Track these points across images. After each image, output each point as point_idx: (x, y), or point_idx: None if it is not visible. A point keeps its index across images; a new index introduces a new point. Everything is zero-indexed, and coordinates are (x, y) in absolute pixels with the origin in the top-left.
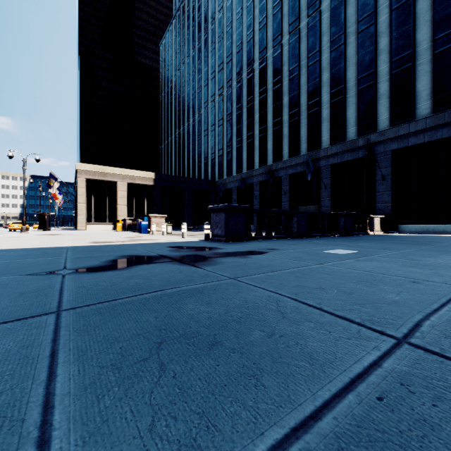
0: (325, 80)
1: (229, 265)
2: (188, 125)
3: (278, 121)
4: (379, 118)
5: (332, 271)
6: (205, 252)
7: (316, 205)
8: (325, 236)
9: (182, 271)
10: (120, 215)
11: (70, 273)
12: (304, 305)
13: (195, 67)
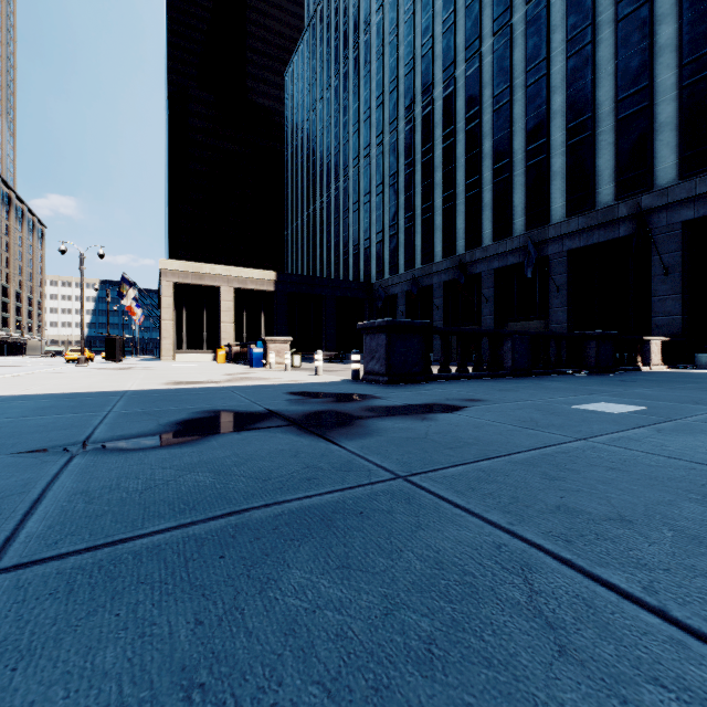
0: (558, 108)
1: (394, 437)
2: (328, 195)
3: (475, 182)
4: (658, 165)
5: (620, 461)
6: (350, 406)
7: (541, 320)
8: (561, 373)
9: (300, 452)
10: (224, 339)
11: (89, 451)
12: (607, 591)
13: (339, 104)
